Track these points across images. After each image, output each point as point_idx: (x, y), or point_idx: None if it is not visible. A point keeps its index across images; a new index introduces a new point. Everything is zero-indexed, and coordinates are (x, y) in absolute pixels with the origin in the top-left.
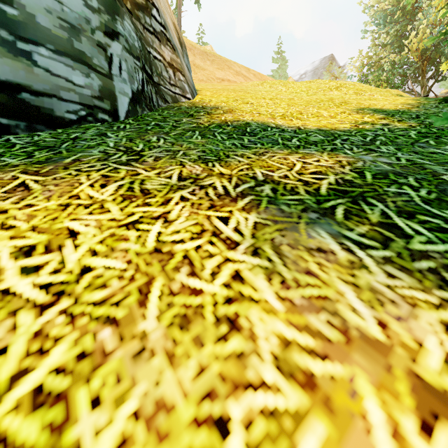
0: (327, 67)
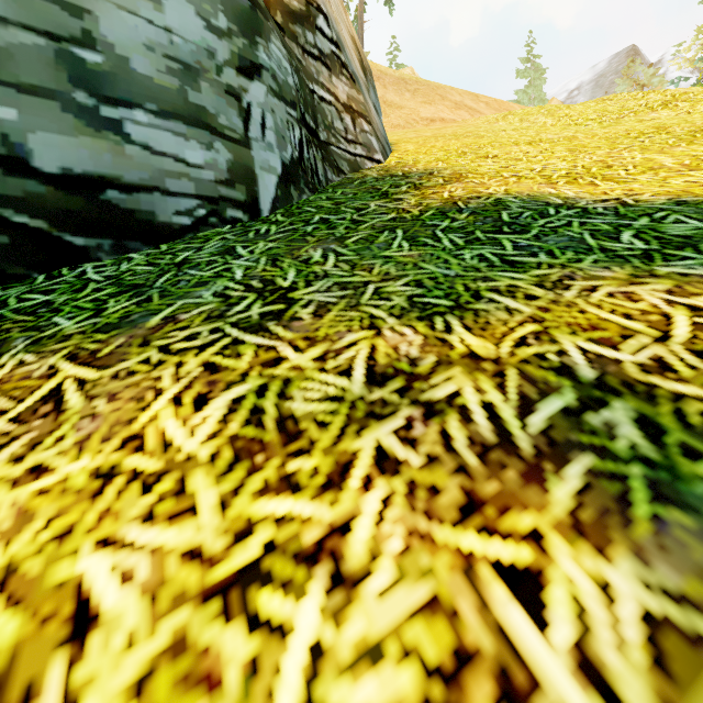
0: (625, 70)
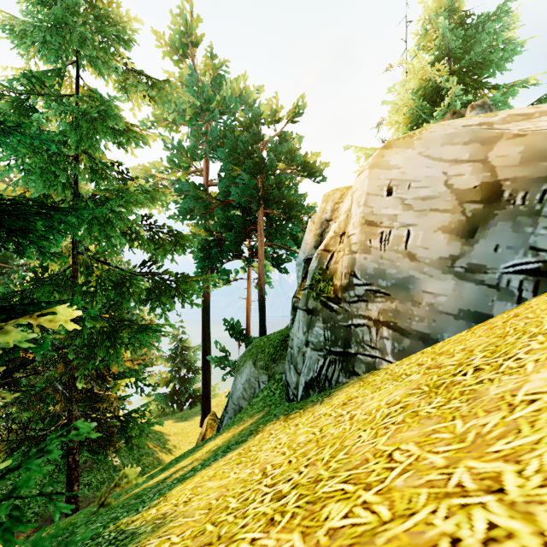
0: None
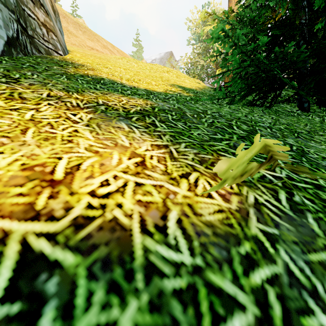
0: (169, 59)
